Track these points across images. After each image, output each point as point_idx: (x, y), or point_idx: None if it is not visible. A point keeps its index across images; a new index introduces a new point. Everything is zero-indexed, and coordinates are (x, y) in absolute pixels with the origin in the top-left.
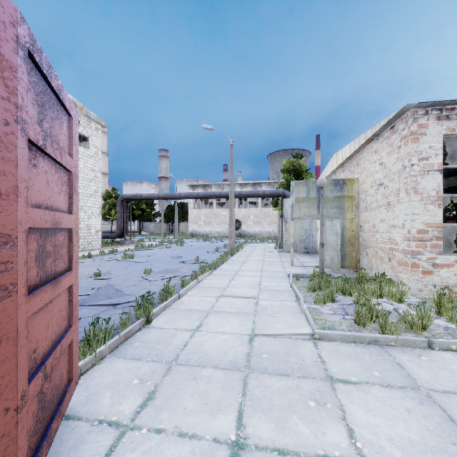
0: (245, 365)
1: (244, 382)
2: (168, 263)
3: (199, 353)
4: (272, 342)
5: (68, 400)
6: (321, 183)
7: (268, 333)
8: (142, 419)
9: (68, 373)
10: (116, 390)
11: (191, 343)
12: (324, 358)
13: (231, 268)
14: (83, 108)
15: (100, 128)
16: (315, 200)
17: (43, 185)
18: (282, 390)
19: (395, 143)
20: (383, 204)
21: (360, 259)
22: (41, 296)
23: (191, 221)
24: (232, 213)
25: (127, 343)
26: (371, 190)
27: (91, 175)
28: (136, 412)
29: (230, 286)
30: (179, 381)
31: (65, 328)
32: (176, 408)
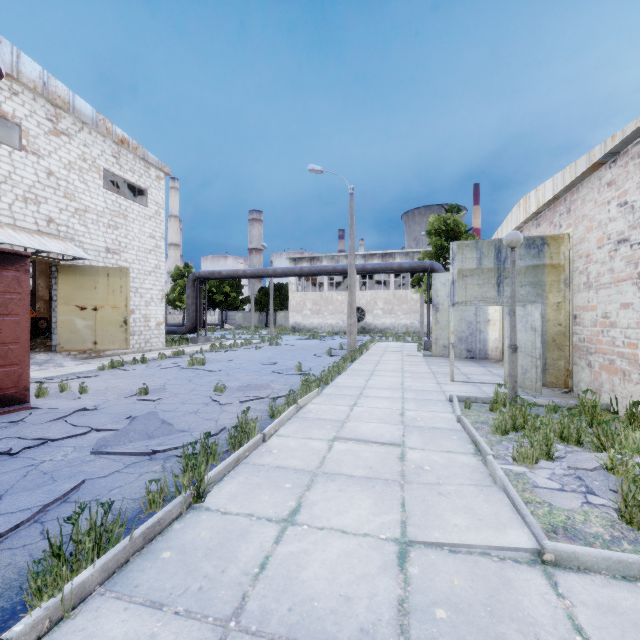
0: None
1: None
2: (254, 374)
3: (291, 592)
4: (450, 566)
5: None
6: (513, 241)
7: (438, 541)
8: None
9: None
10: None
11: (276, 561)
12: (590, 635)
13: (352, 384)
14: (139, 148)
15: (162, 177)
16: (492, 272)
17: None
18: None
19: None
20: (627, 276)
21: (575, 372)
22: None
23: (293, 310)
24: (352, 297)
25: (148, 553)
26: (600, 252)
27: (149, 243)
28: None
29: (352, 418)
30: None
31: None
32: None
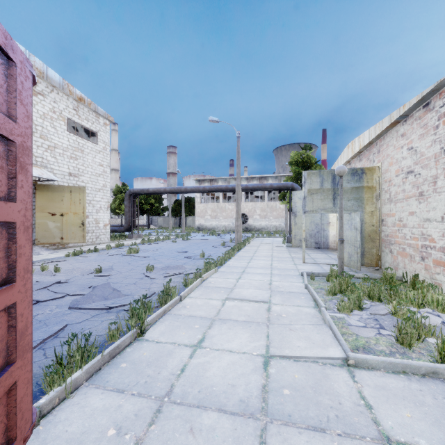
0: (260, 407)
1: (261, 441)
2: (172, 259)
3: (200, 383)
4: (293, 368)
5: None
6: (341, 172)
7: (288, 355)
8: None
9: (7, 431)
10: None
11: (190, 367)
12: (369, 400)
13: (238, 265)
14: (92, 104)
15: (108, 124)
16: (330, 191)
17: None
18: None
19: (430, 123)
20: (413, 195)
21: (382, 256)
22: None
23: (198, 215)
24: (239, 207)
25: (112, 364)
26: (397, 179)
27: (99, 170)
28: None
29: (237, 286)
30: (170, 435)
31: None
32: None
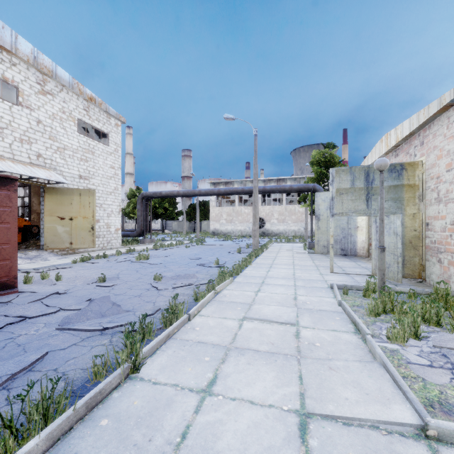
0: None
1: None
2: (184, 266)
3: None
4: (345, 439)
5: None
6: (382, 165)
7: (333, 414)
8: None
9: None
10: None
11: (195, 430)
12: None
13: (256, 274)
14: (103, 104)
15: (120, 125)
16: (362, 191)
17: None
18: None
19: None
20: None
21: (427, 267)
22: None
23: (213, 220)
24: (256, 210)
25: (89, 420)
26: (448, 174)
27: (110, 172)
28: None
29: (256, 301)
30: None
31: None
32: None
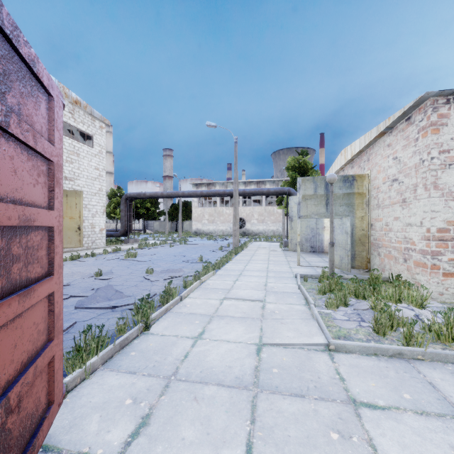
0: (253, 382)
1: (252, 404)
2: (171, 263)
3: (201, 365)
4: (282, 353)
5: (47, 428)
6: (331, 179)
7: (278, 343)
8: (132, 453)
9: (48, 395)
10: (105, 412)
11: (193, 354)
12: (343, 375)
13: (236, 268)
14: (87, 107)
15: (104, 127)
16: (323, 197)
17: (7, 173)
18: (297, 417)
19: (411, 136)
20: (397, 201)
21: (371, 259)
22: (1, 312)
23: (195, 220)
24: (236, 212)
25: (122, 353)
26: (384, 186)
27: (95, 173)
28: (125, 443)
29: (234, 287)
30: (178, 402)
31: (43, 343)
32: (172, 439)
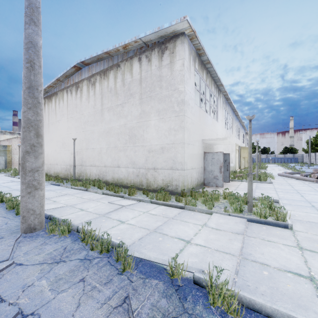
0: None
1: None
2: None
3: None
4: None
5: None
6: None
7: None
8: None
9: None
10: None
11: None
12: None
13: None
14: None
15: None
16: None
17: None
18: None
19: (18, 141)
20: (16, 153)
21: (12, 167)
22: None
23: None
24: None
25: None
26: (14, 149)
27: None
28: None
29: None
30: None
31: None
32: None
